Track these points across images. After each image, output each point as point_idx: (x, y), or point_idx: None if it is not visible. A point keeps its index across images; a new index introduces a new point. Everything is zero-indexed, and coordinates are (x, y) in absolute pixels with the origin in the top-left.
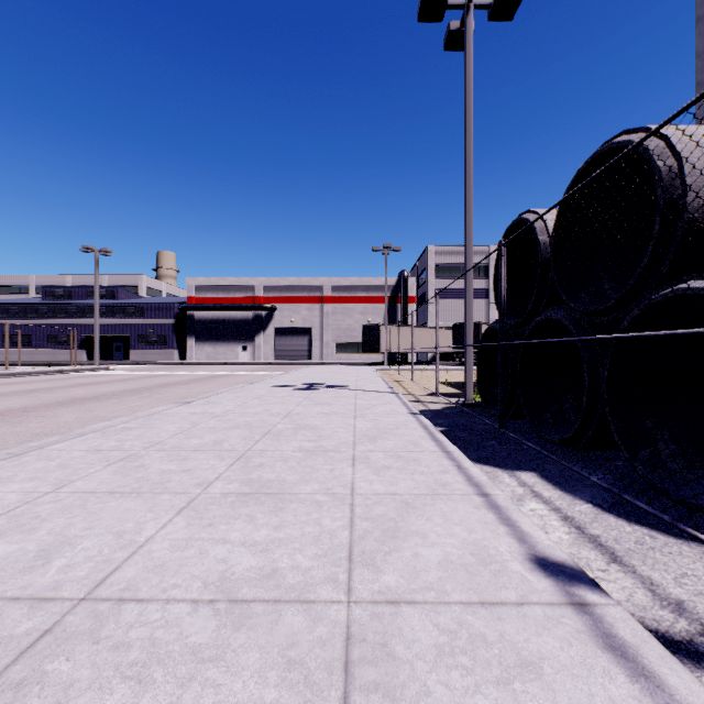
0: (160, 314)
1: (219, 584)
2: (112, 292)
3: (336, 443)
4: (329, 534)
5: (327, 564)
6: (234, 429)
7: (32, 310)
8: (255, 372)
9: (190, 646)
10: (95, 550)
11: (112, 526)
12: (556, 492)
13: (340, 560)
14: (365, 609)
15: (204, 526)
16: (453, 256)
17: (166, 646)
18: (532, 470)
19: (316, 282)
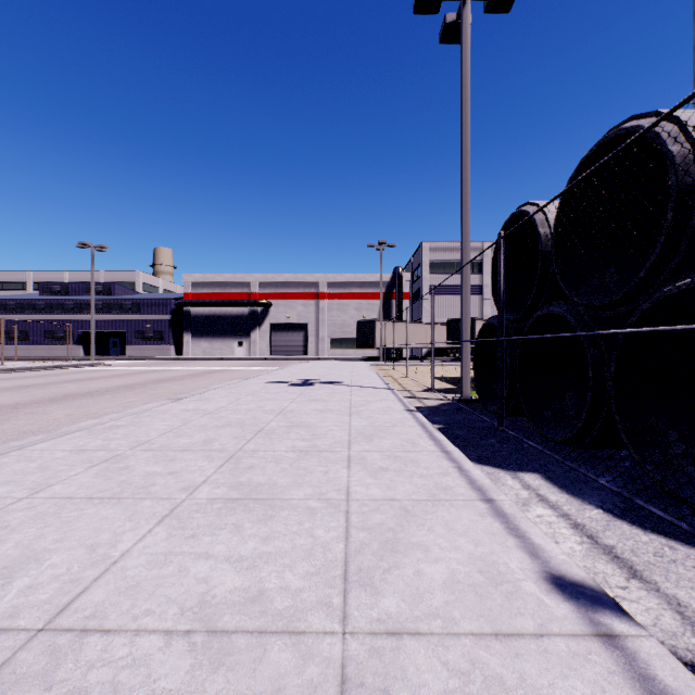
0: (156, 309)
1: (197, 610)
2: (109, 288)
3: (330, 443)
4: (322, 547)
5: (319, 585)
6: (226, 427)
7: (29, 306)
8: (251, 367)
9: (158, 693)
10: (63, 567)
11: (86, 538)
12: (562, 495)
13: (334, 579)
14: (363, 643)
15: (186, 537)
16: (447, 253)
17: (130, 693)
18: (536, 471)
19: (311, 278)
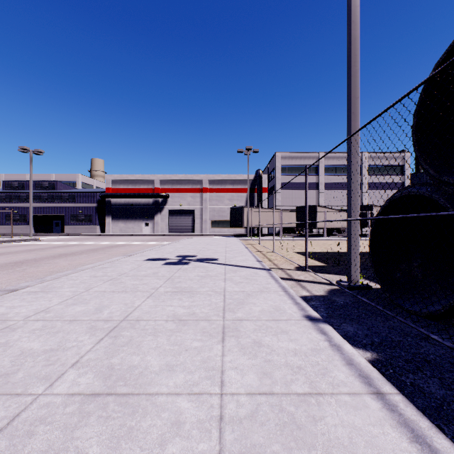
0: (86, 199)
1: None
2: (53, 184)
3: None
4: None
5: None
6: None
7: None
8: (148, 242)
9: None
10: None
11: None
12: None
13: None
14: None
15: None
16: (294, 160)
17: None
18: None
19: (197, 177)
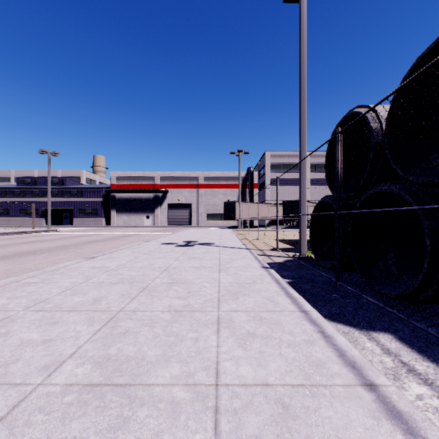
0: (93, 194)
1: None
2: (62, 180)
3: (202, 301)
4: None
5: None
6: (118, 284)
7: (10, 192)
8: (153, 232)
9: None
10: None
11: None
12: (427, 364)
13: None
14: None
15: None
16: (282, 158)
17: None
18: (386, 330)
19: (194, 174)
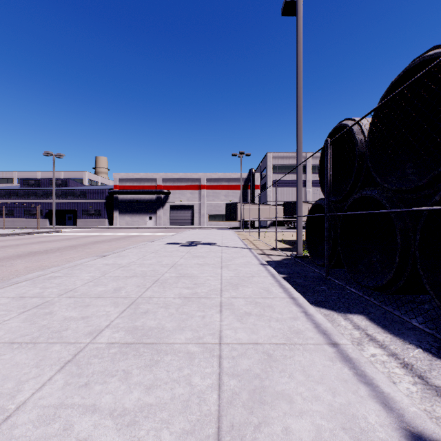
0: (96, 196)
1: None
2: (66, 182)
3: (207, 290)
4: (198, 397)
5: None
6: (132, 278)
7: (14, 194)
8: (156, 233)
9: None
10: None
11: None
12: (386, 335)
13: (208, 440)
14: None
15: (79, 386)
16: (283, 159)
17: None
18: (360, 313)
19: (196, 175)
